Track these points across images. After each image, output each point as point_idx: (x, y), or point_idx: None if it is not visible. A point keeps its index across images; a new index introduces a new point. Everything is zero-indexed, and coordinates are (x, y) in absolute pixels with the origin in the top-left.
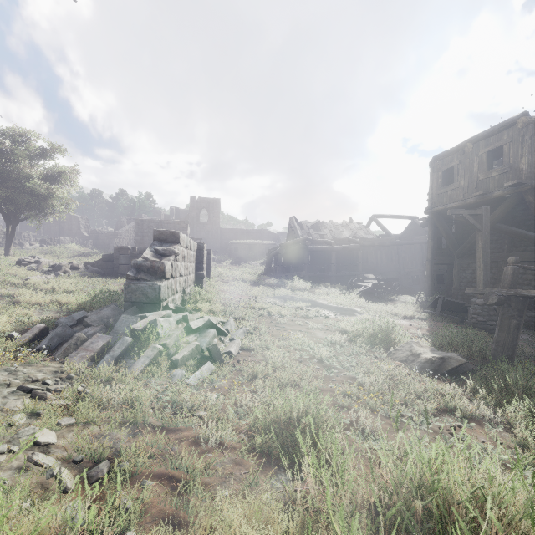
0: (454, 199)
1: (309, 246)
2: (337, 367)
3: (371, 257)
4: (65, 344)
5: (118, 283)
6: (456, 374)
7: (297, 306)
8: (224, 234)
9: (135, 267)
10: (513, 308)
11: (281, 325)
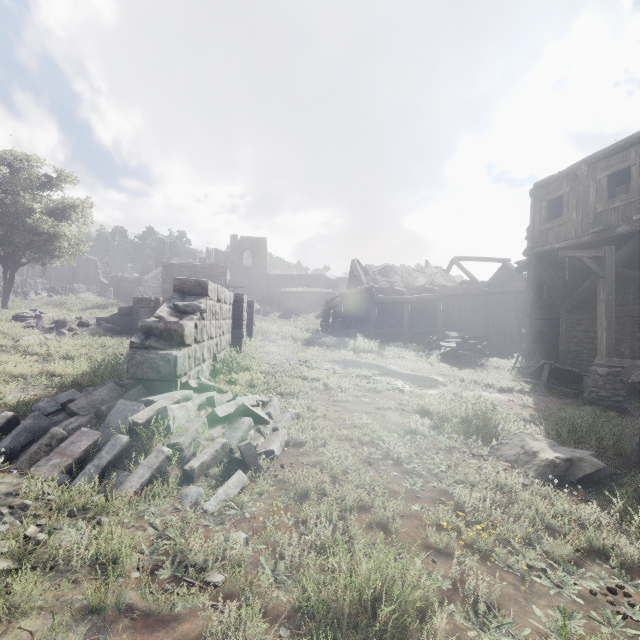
0: (563, 237)
1: (376, 296)
2: (421, 473)
3: (453, 309)
4: (33, 446)
5: None
6: (589, 484)
7: (361, 374)
8: (272, 281)
9: (142, 330)
10: None
11: (341, 404)
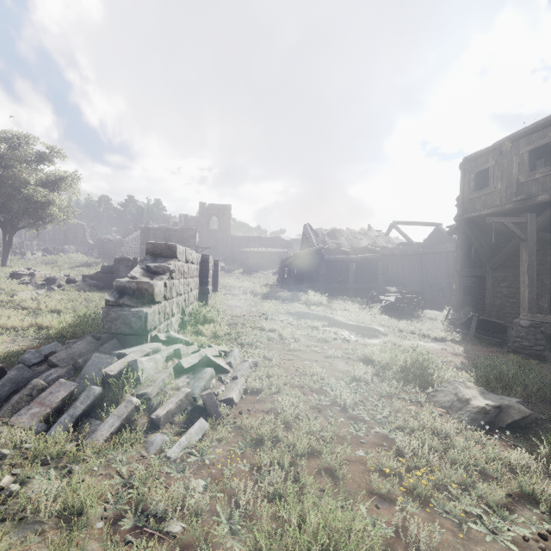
0: (489, 204)
1: (325, 255)
2: (365, 419)
3: (392, 267)
4: (16, 396)
5: None
6: (517, 429)
7: (312, 325)
8: (235, 242)
9: (117, 289)
10: None
11: (294, 353)
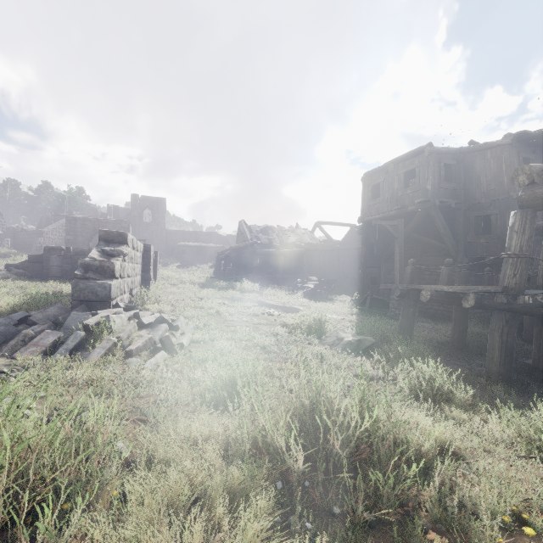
0: (380, 211)
1: (258, 249)
2: (276, 351)
3: (315, 260)
4: (12, 341)
5: (51, 286)
6: (369, 352)
7: (245, 306)
8: (170, 236)
9: (82, 266)
10: (411, 299)
11: (229, 322)
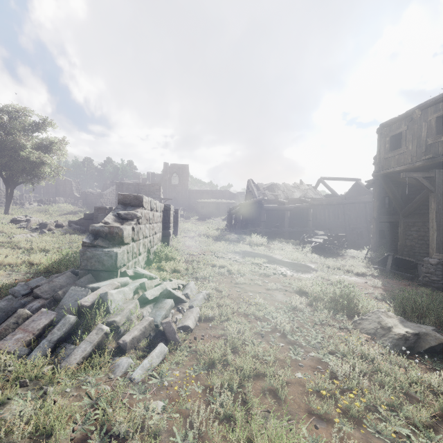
0: (402, 162)
1: (265, 205)
2: (302, 344)
3: (320, 214)
4: (4, 323)
5: None
6: (433, 353)
7: (255, 262)
8: (192, 194)
9: (92, 232)
10: None
11: (241, 285)
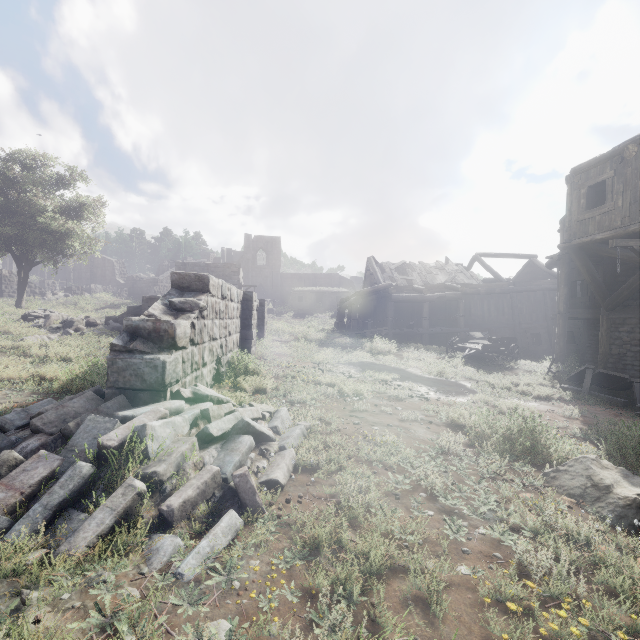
0: (606, 226)
1: (394, 294)
2: (464, 512)
3: (475, 308)
4: None
5: None
6: None
7: (380, 379)
8: (285, 280)
9: (128, 330)
10: None
11: (359, 414)
